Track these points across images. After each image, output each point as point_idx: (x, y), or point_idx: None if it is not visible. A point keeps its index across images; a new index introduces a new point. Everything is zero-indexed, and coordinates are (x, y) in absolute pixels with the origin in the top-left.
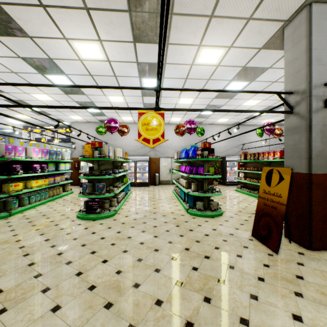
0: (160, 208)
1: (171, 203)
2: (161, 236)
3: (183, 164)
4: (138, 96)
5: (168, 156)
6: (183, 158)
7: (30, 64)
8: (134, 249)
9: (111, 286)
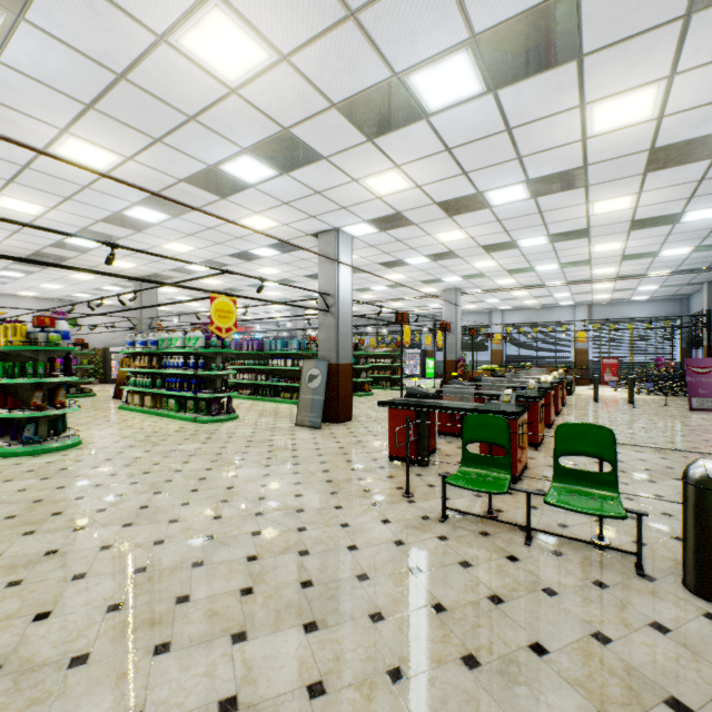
0: None
1: None
2: None
3: None
4: None
5: None
6: None
7: None
8: None
9: None
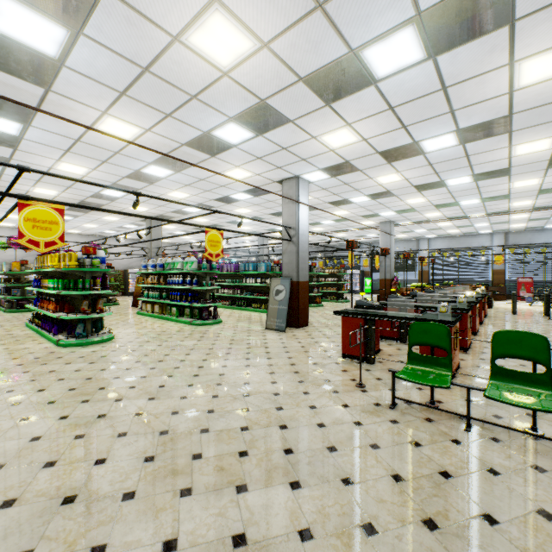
0: None
1: None
2: None
3: None
4: None
5: None
6: None
7: None
8: None
9: None
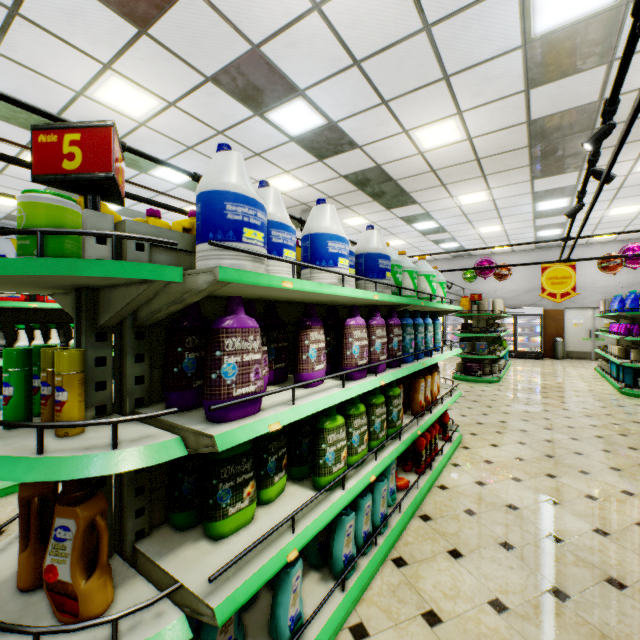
0: (568, 384)
1: (590, 382)
2: (570, 403)
3: (619, 321)
4: (527, 221)
5: (585, 305)
6: (615, 310)
7: (403, 220)
8: (537, 405)
9: (522, 415)
